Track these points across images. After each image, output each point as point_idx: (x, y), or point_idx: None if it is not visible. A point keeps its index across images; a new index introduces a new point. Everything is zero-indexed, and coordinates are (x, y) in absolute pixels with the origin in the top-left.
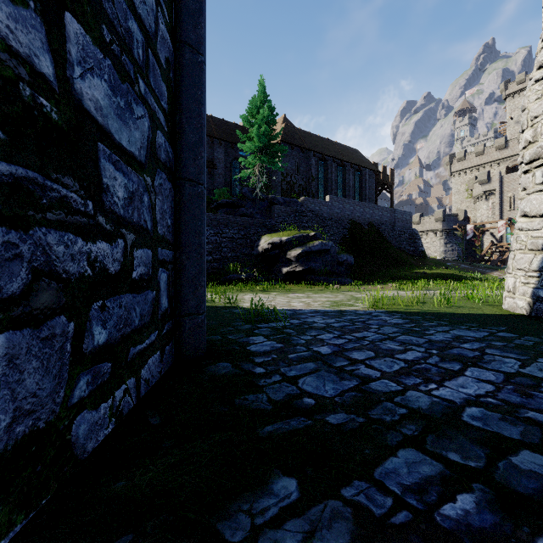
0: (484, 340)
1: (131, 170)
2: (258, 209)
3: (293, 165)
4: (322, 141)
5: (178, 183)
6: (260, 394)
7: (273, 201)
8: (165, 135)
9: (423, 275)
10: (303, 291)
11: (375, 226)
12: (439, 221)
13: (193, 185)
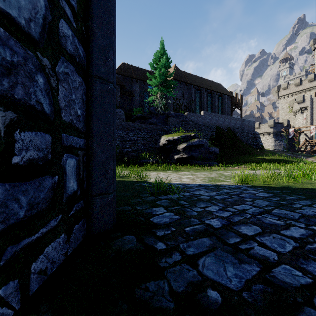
0: None
1: (10, 36)
2: (159, 120)
3: (181, 93)
4: (198, 78)
5: (90, 80)
6: (161, 280)
7: (168, 115)
8: (72, 30)
9: (263, 160)
10: (188, 170)
11: (231, 130)
12: (271, 127)
13: (104, 82)
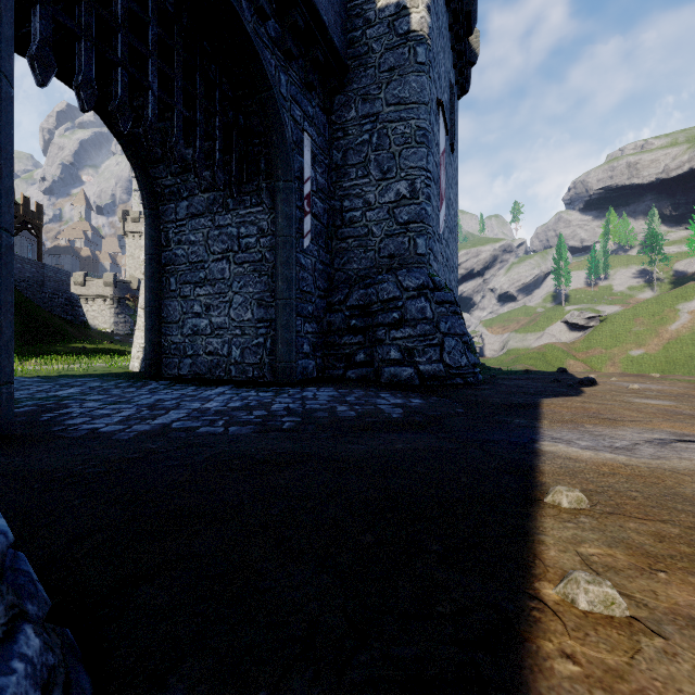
0: (93, 380)
1: None
2: None
3: None
4: None
5: None
6: None
7: None
8: None
9: (83, 350)
10: None
11: None
12: (109, 287)
13: None
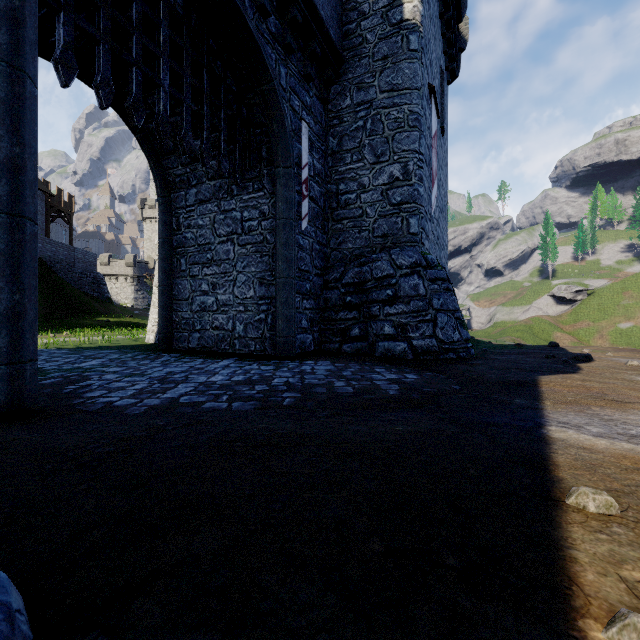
0: (113, 352)
1: None
2: None
3: None
4: None
5: None
6: None
7: None
8: None
9: (107, 323)
10: None
11: (47, 264)
12: (130, 266)
13: None
